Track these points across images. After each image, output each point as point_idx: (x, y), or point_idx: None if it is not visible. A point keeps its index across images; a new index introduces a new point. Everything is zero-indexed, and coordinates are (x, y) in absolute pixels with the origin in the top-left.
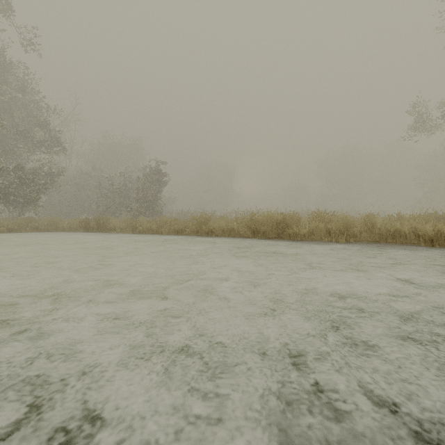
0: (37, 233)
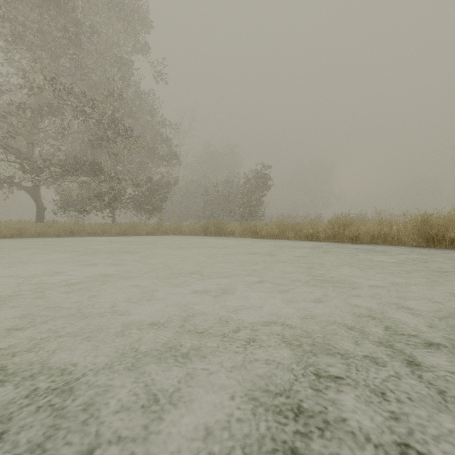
0: (168, 236)
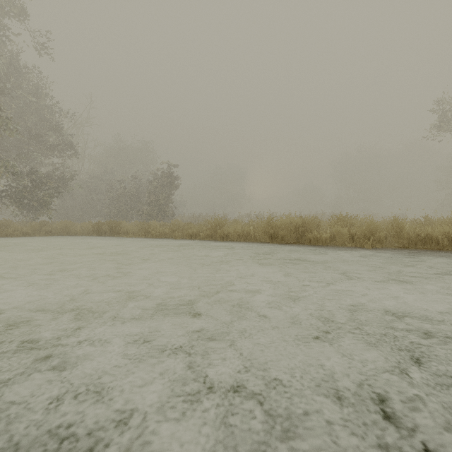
0: (51, 237)
